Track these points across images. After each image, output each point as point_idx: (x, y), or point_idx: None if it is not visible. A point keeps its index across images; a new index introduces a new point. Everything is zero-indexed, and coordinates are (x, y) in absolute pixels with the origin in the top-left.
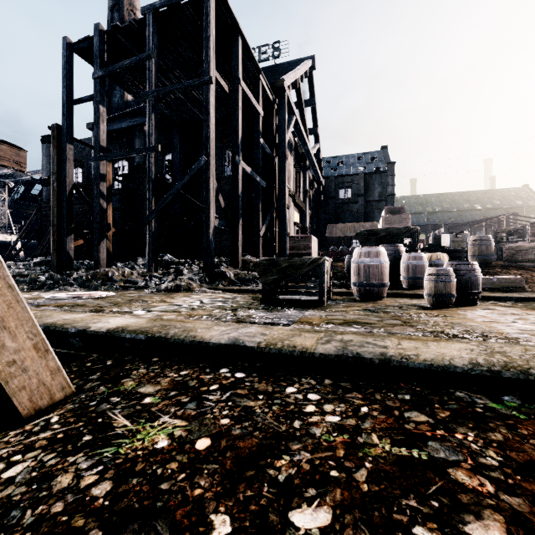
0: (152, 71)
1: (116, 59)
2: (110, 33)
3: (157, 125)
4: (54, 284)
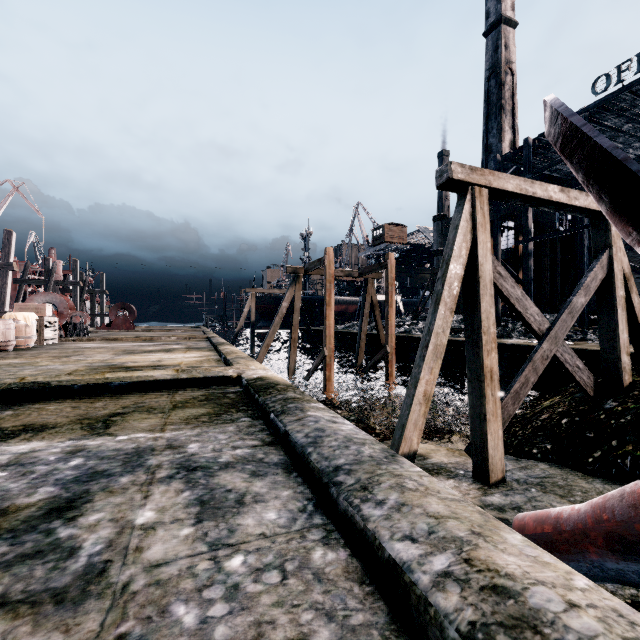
0: None
1: (533, 153)
2: (536, 139)
3: None
4: (508, 335)
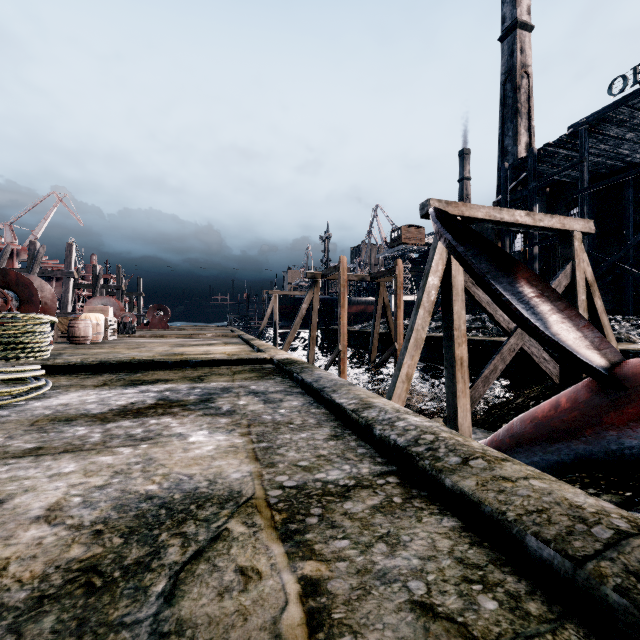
0: (584, 172)
1: (539, 161)
2: (540, 149)
3: (587, 212)
4: None
